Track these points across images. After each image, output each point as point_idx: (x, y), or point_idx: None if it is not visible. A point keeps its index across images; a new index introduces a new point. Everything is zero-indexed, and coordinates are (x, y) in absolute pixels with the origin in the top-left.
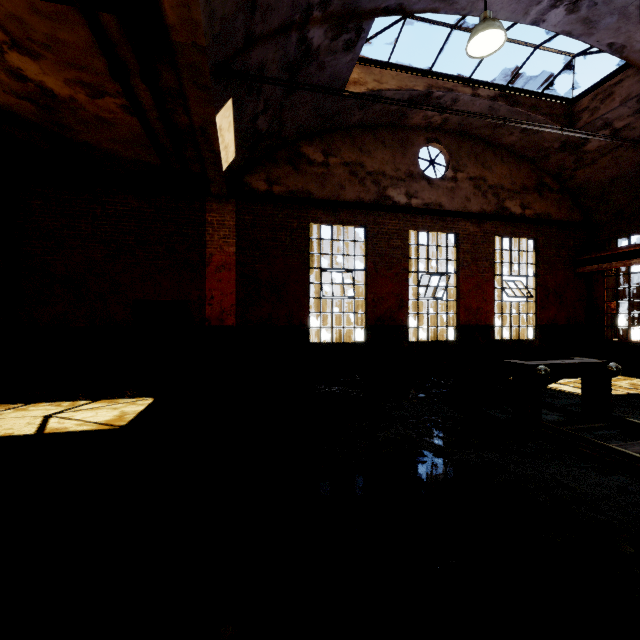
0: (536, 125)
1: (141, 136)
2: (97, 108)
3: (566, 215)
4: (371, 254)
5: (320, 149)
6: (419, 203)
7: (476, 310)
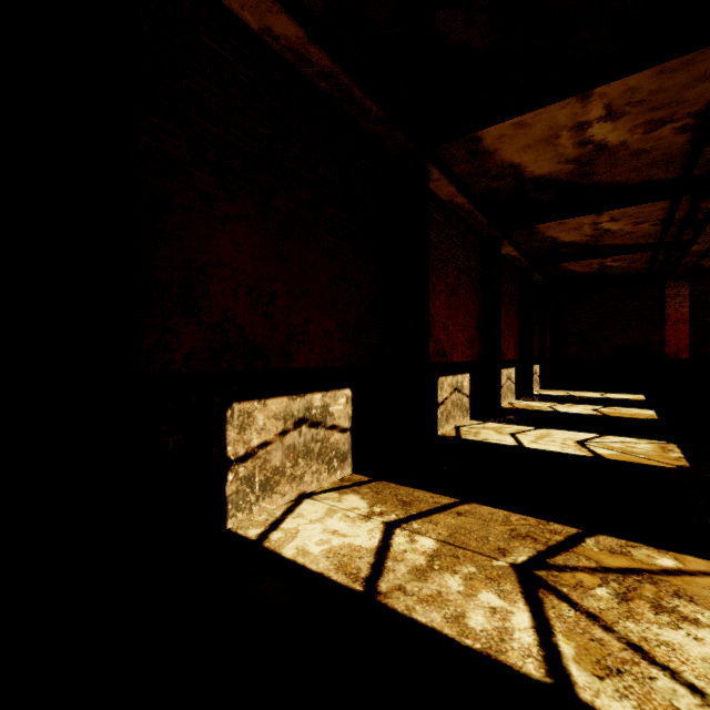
0: None
1: (641, 267)
2: (627, 265)
3: None
4: None
5: None
6: None
7: None
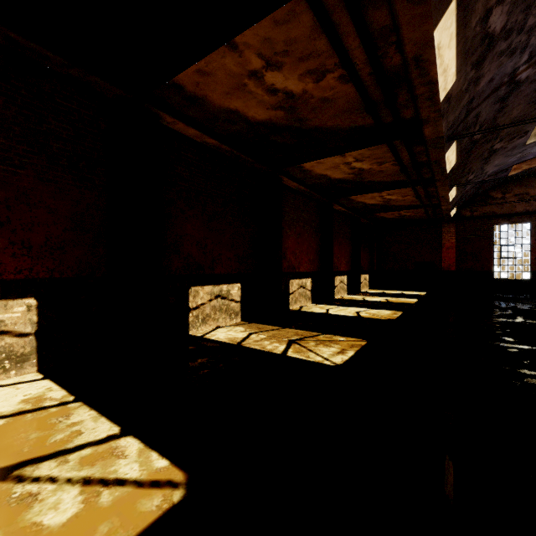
0: None
1: (424, 216)
2: (415, 215)
3: None
4: (533, 236)
5: (500, 192)
6: None
7: None
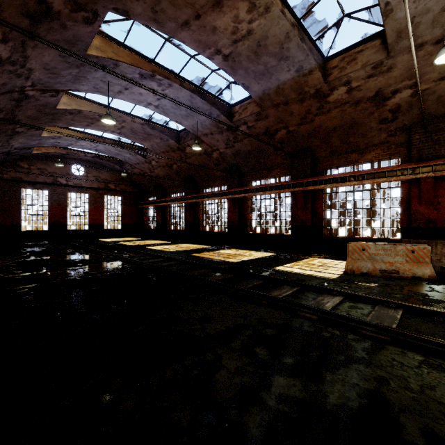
0: (112, 164)
1: None
2: None
3: (133, 189)
4: (50, 200)
5: (27, 163)
6: (72, 183)
7: (96, 219)
